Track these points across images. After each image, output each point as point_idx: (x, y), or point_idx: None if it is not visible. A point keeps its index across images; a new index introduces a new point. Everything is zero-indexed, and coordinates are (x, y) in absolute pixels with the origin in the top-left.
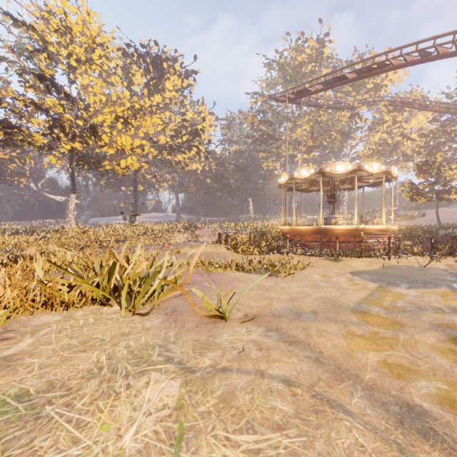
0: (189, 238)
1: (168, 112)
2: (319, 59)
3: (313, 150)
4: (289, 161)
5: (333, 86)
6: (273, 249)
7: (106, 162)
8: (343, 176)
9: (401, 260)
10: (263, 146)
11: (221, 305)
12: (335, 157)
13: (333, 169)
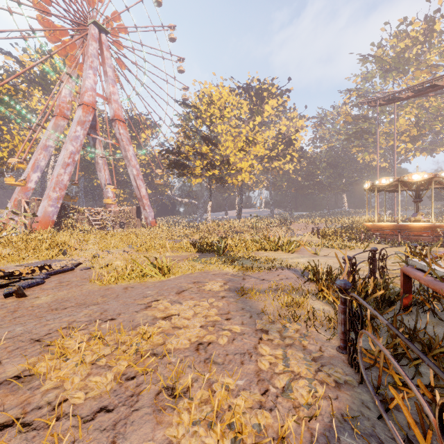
0: (285, 231)
1: (267, 132)
2: (428, 37)
3: (419, 138)
4: (389, 152)
5: (426, 92)
6: (352, 239)
7: (229, 178)
8: (424, 181)
9: None
10: (358, 141)
11: (316, 252)
12: None
13: (410, 178)
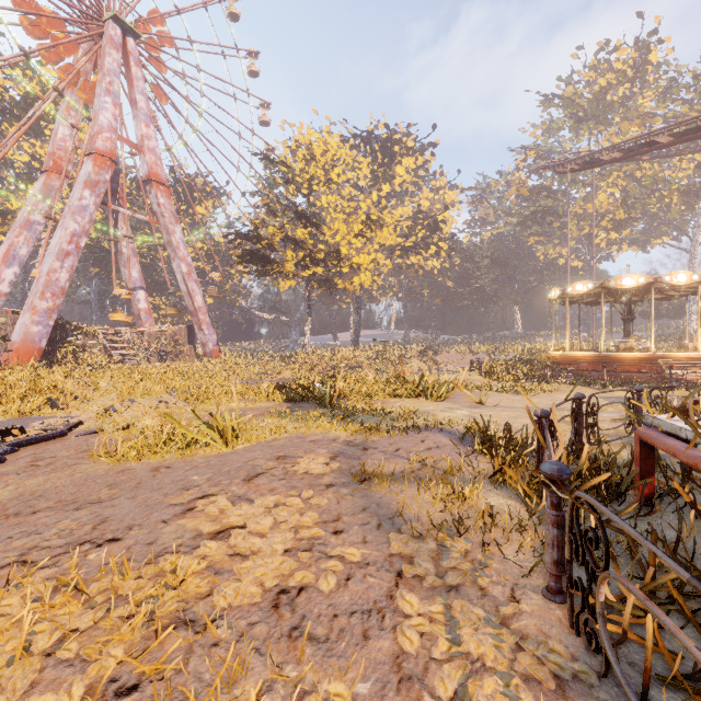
0: (428, 365)
1: (400, 208)
2: (640, 72)
3: (627, 224)
4: (583, 244)
5: (640, 153)
6: (533, 378)
7: (339, 281)
8: (638, 287)
9: (686, 392)
10: (537, 226)
11: (480, 399)
12: (676, 229)
13: (619, 283)
